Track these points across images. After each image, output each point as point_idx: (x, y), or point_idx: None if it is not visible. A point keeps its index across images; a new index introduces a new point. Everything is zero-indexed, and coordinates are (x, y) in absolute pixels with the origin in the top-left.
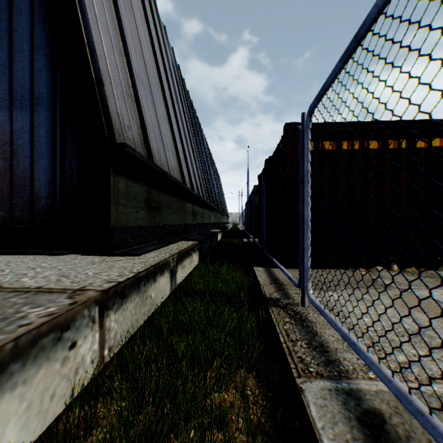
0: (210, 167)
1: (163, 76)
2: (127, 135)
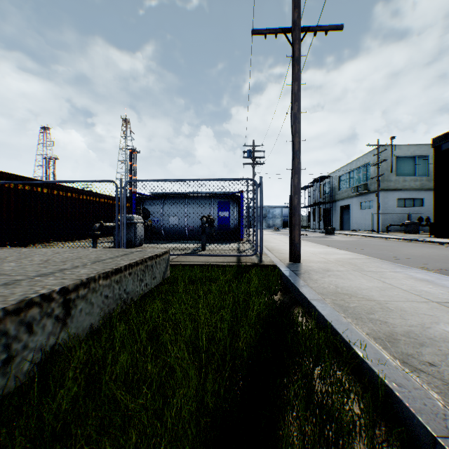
0: None
1: None
2: None
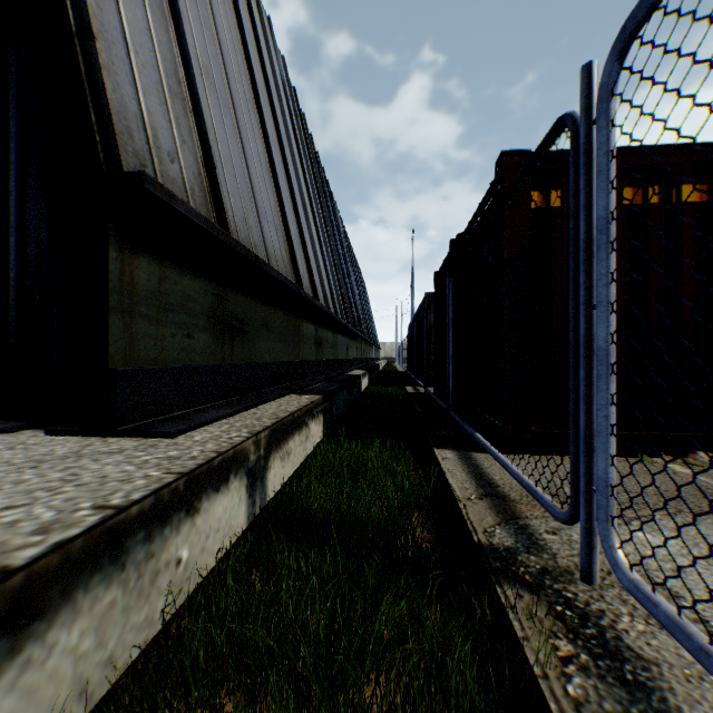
0: (349, 265)
1: (263, 94)
2: (166, 170)
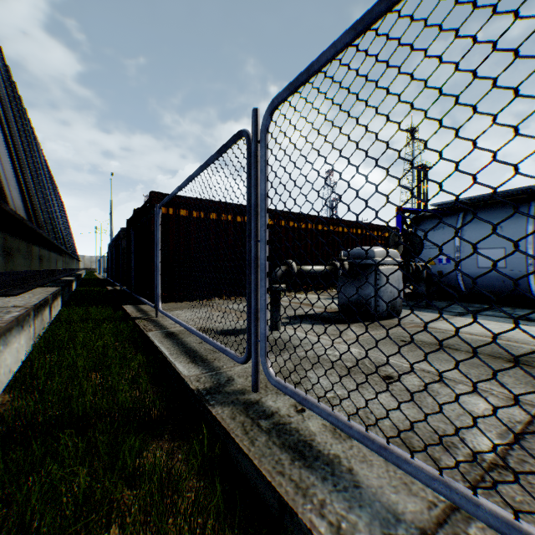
0: (53, 192)
1: None
2: None
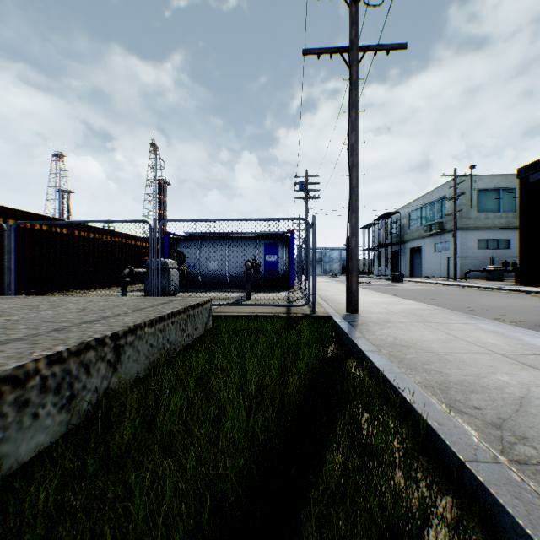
0: None
1: None
2: None
